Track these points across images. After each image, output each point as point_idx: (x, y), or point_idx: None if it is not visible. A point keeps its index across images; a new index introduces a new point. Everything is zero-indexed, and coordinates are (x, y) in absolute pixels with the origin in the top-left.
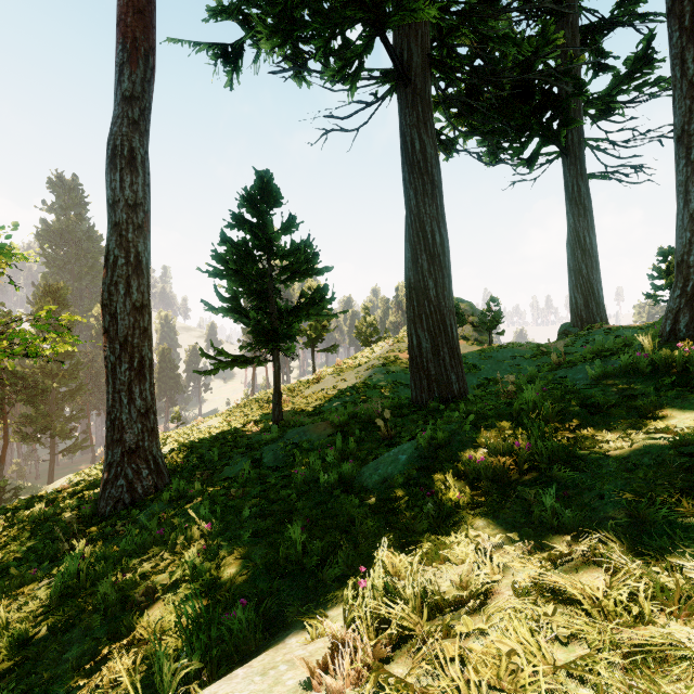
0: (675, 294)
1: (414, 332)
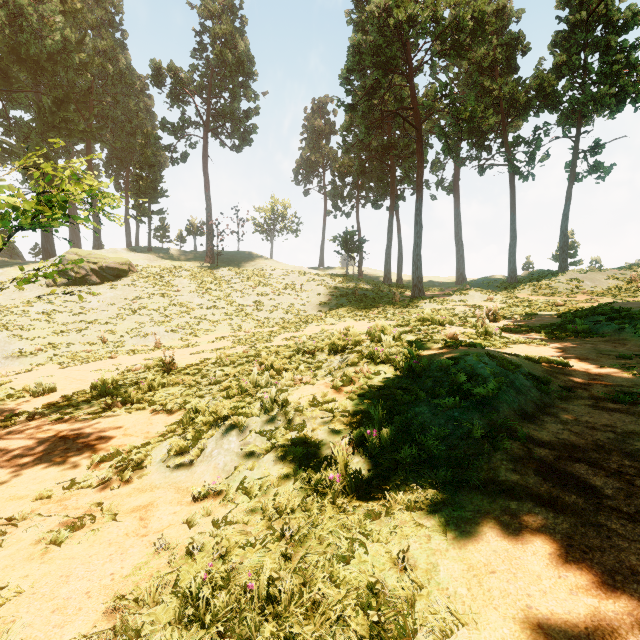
0: (93, 246)
1: (46, 245)
